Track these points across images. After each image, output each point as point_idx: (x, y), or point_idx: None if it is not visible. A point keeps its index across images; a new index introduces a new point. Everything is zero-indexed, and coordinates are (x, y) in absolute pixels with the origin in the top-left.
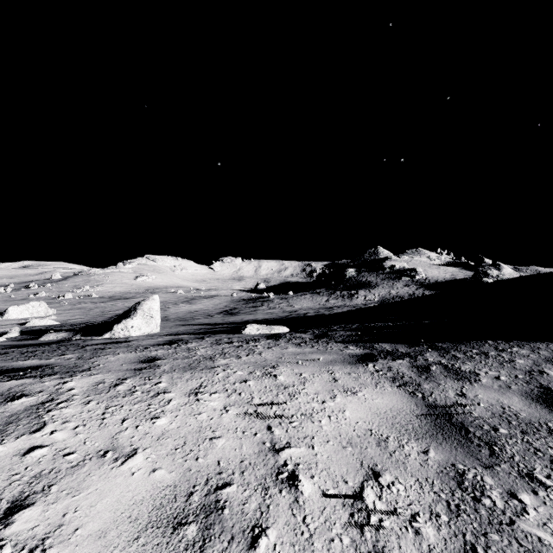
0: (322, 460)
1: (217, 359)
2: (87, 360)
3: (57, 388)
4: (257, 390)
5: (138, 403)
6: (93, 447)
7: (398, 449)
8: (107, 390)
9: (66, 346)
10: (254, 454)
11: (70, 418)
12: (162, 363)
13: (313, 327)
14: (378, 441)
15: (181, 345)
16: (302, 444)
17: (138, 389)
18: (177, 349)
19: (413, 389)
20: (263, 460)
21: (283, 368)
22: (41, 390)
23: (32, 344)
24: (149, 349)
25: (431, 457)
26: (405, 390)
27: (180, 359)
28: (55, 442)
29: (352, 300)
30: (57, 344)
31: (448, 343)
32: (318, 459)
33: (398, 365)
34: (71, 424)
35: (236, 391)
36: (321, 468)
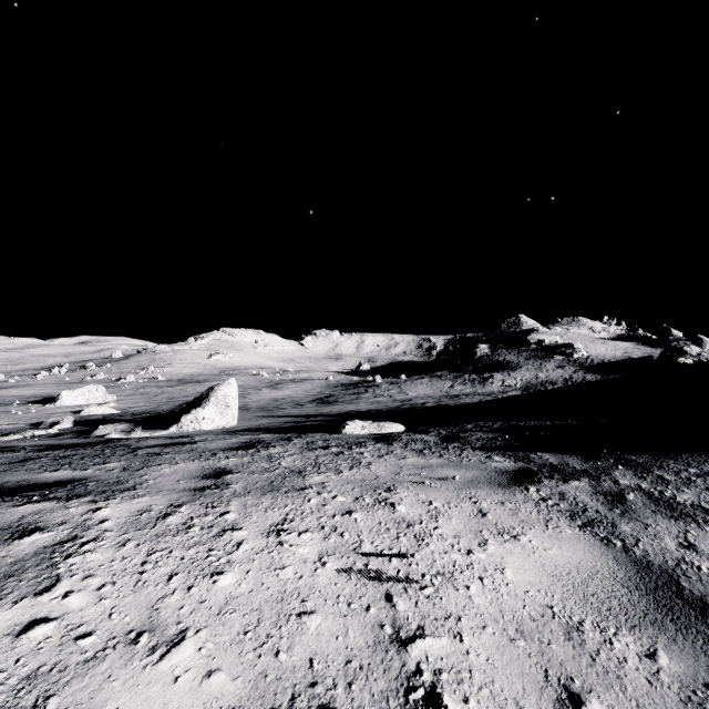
0: (479, 666)
1: (308, 475)
2: (134, 473)
3: (85, 518)
4: (368, 529)
5: (194, 547)
6: (122, 623)
7: (604, 648)
8: (153, 524)
9: (114, 449)
10: (367, 649)
11: (95, 570)
12: (233, 479)
13: (437, 424)
14: (567, 630)
15: (260, 450)
16: (443, 631)
17: (196, 522)
18: (255, 457)
19: (605, 532)
20: (383, 660)
21: (404, 492)
22: (63, 521)
23: (73, 444)
24: (217, 456)
25: (664, 666)
26: (594, 535)
27: (257, 472)
28: (68, 613)
29: (486, 386)
30: (103, 445)
31: (646, 456)
32: (472, 662)
33: (574, 489)
34: (95, 581)
35: (336, 530)
36: (479, 682)
